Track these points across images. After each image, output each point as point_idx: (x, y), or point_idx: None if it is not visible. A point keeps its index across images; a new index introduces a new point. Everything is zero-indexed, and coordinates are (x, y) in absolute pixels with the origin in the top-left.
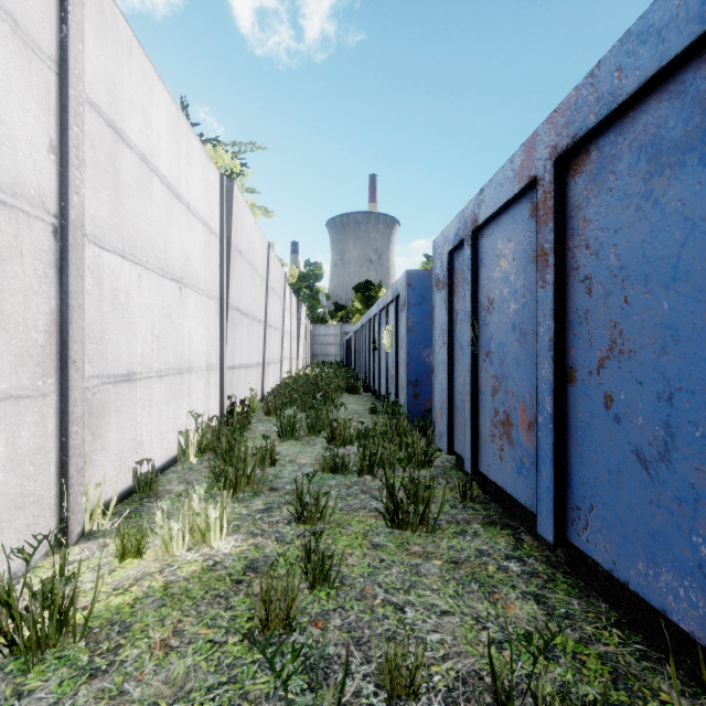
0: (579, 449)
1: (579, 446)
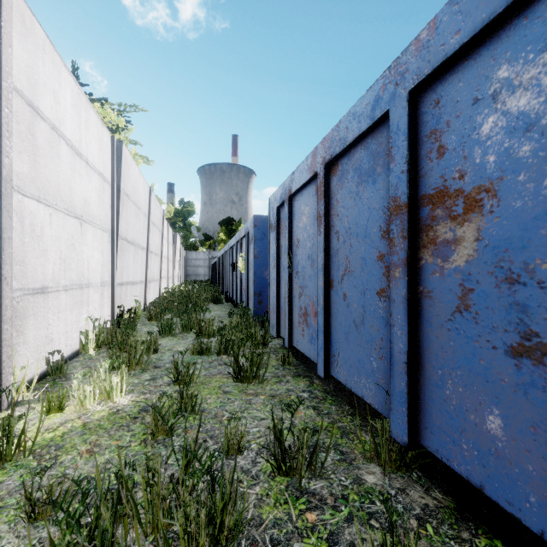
0: (335, 324)
1: (335, 322)
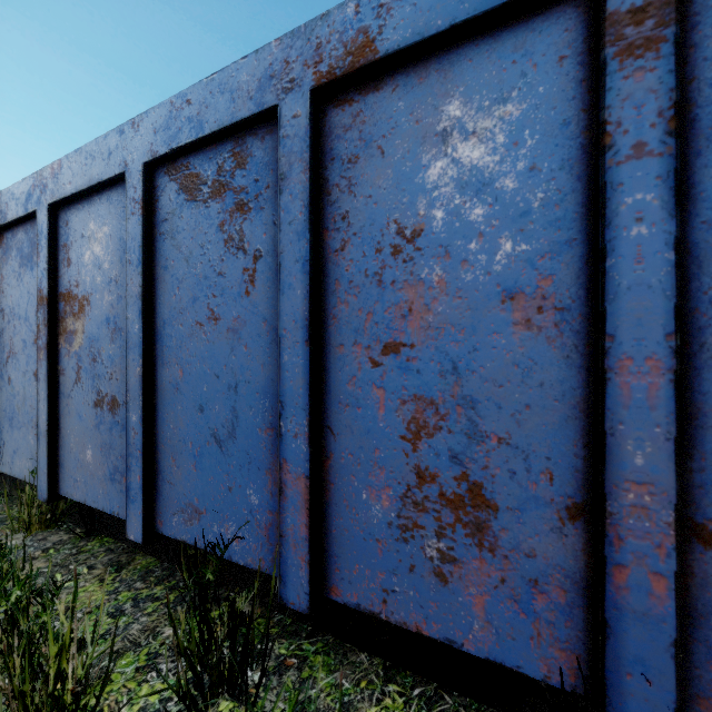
0: (1, 412)
1: (1, 410)
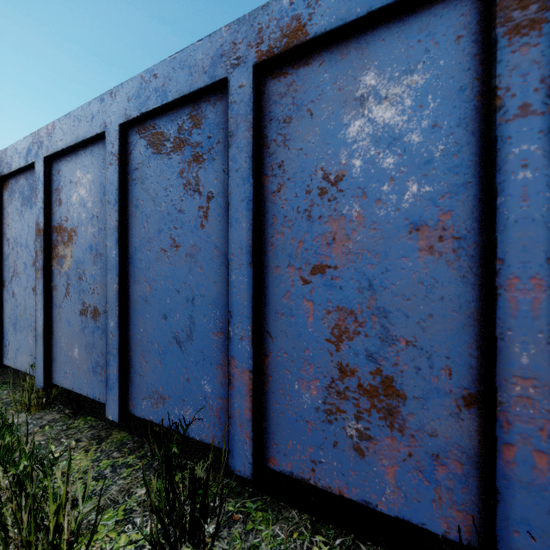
0: (7, 318)
1: (7, 317)
